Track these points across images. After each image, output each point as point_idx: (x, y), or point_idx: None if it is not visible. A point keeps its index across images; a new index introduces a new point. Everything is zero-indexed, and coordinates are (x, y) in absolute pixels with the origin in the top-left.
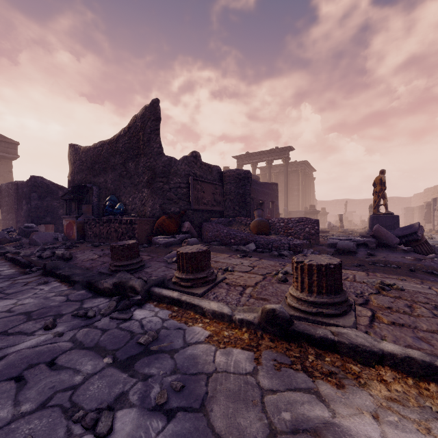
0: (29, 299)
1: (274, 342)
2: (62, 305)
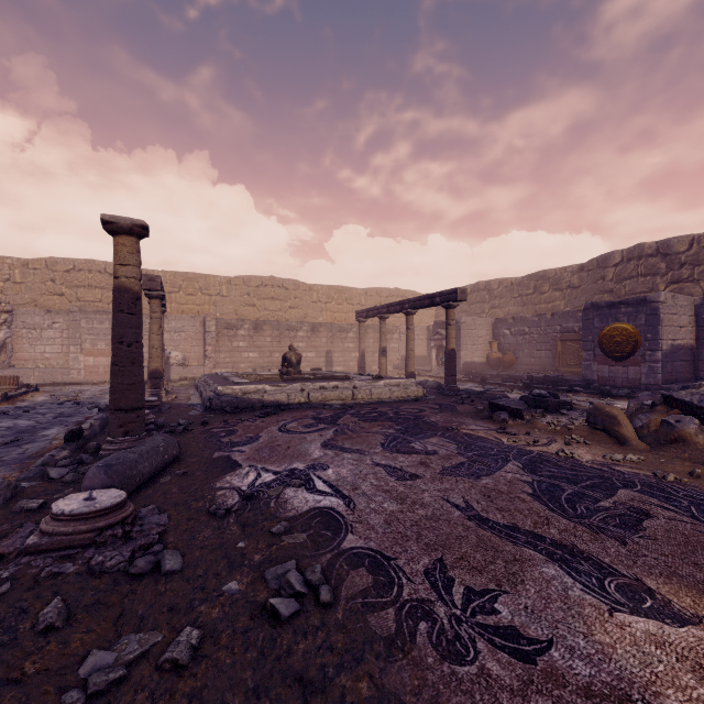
0: None
1: (9, 402)
2: None
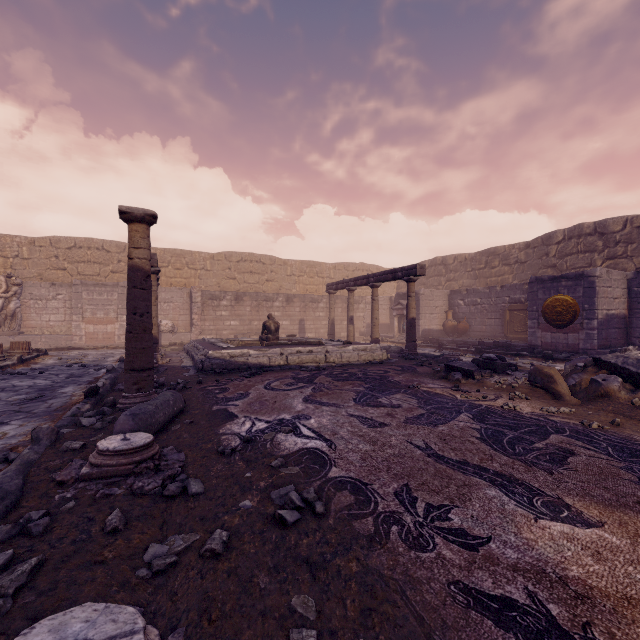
0: (12, 382)
1: (24, 364)
2: (15, 378)
